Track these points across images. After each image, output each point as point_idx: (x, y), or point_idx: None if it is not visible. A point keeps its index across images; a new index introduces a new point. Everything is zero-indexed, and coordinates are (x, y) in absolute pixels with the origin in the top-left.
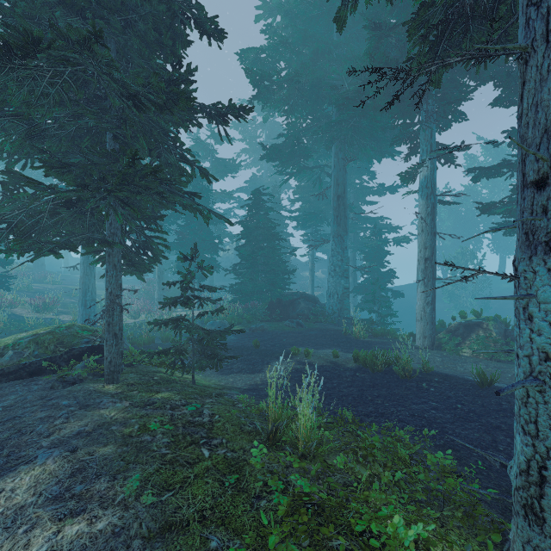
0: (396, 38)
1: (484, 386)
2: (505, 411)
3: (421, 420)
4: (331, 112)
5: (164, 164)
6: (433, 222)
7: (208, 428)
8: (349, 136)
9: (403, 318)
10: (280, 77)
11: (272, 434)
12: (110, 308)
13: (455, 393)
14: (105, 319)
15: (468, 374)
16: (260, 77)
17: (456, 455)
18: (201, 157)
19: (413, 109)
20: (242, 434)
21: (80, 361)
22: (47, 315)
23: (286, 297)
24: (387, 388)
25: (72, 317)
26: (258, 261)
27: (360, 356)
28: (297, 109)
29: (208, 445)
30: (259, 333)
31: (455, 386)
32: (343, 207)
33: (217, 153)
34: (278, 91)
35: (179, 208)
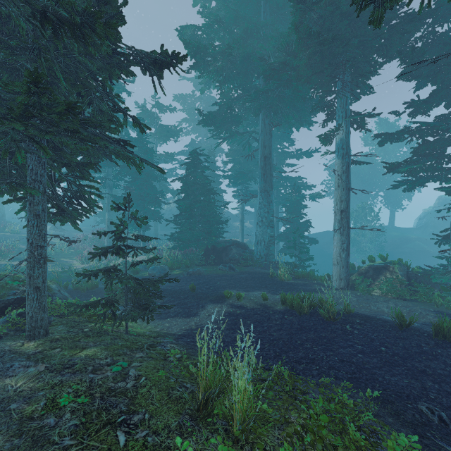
0: (318, 13)
1: (403, 327)
2: (426, 354)
3: (350, 366)
4: (258, 85)
5: (95, 113)
6: (348, 179)
7: (131, 397)
8: (275, 105)
9: (315, 260)
10: (214, 50)
11: (203, 403)
12: (32, 260)
13: (378, 335)
14: (26, 272)
15: (381, 312)
16: (196, 49)
17: (393, 409)
18: (147, 124)
19: (331, 80)
20: (169, 403)
21: (6, 313)
22: (2, 261)
23: (220, 244)
24: (315, 331)
25: (24, 263)
26: (195, 212)
27: (287, 300)
28: (229, 80)
29: (127, 425)
30: (196, 277)
31: (377, 328)
32: (269, 167)
33: (161, 121)
34: (213, 63)
35: (126, 166)
